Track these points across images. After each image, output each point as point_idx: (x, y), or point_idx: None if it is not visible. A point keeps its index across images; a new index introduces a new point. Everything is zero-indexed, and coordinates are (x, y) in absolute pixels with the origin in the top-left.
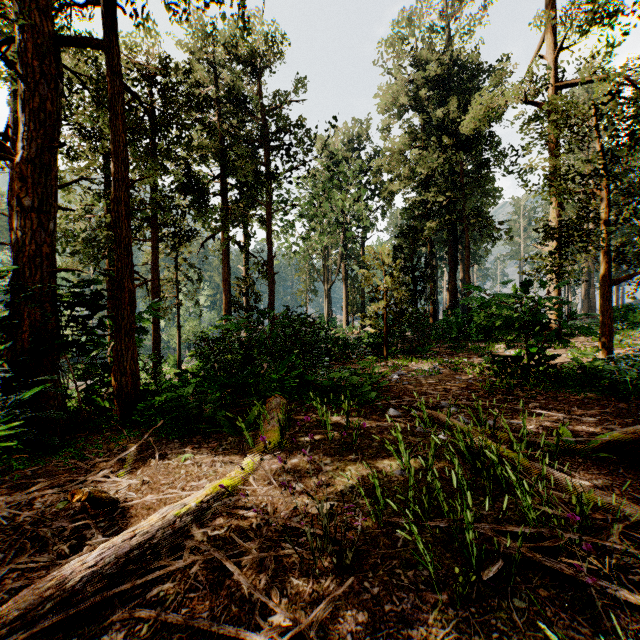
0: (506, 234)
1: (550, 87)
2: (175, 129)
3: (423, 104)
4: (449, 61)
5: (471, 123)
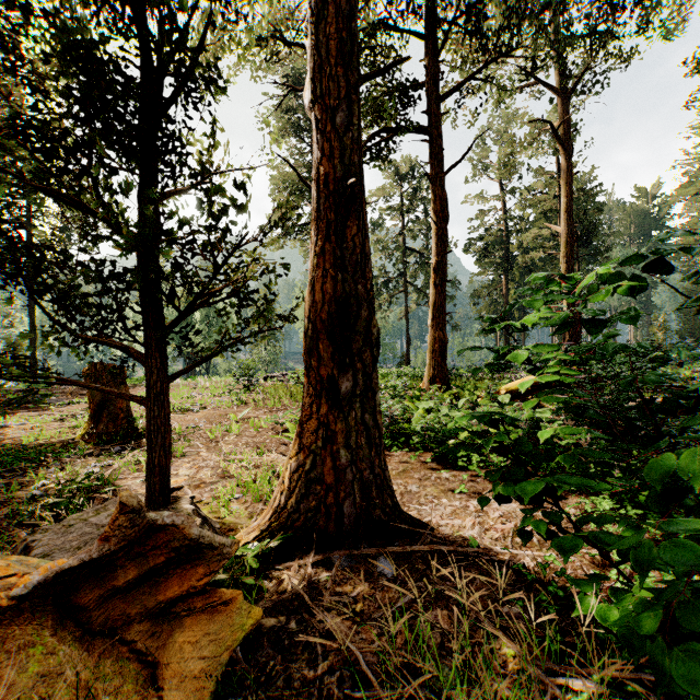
0: None
1: None
2: None
3: None
4: None
5: None
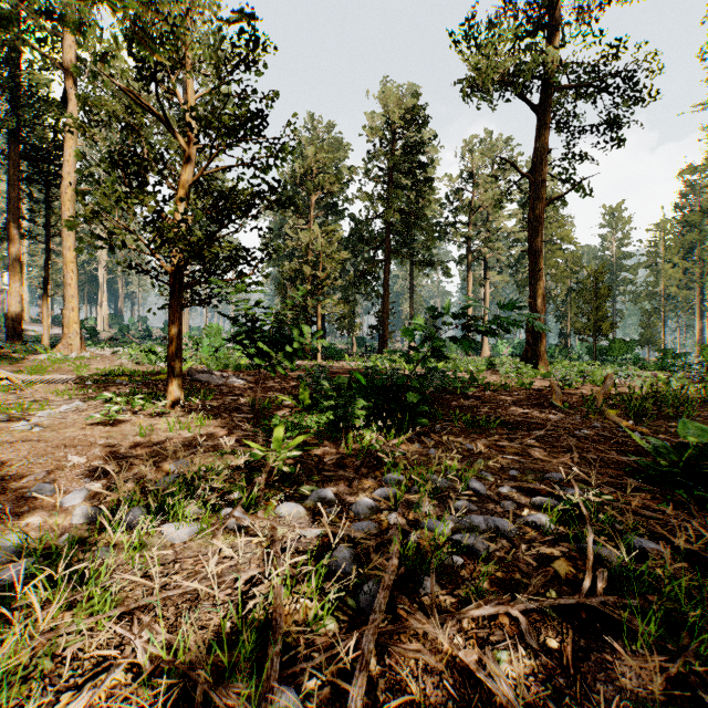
0: None
1: None
2: None
3: None
4: None
5: None
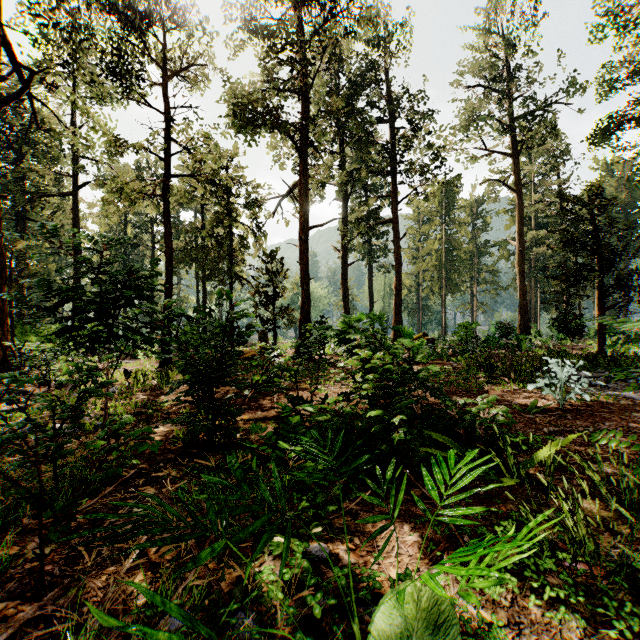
0: None
1: None
2: None
3: None
4: None
5: None
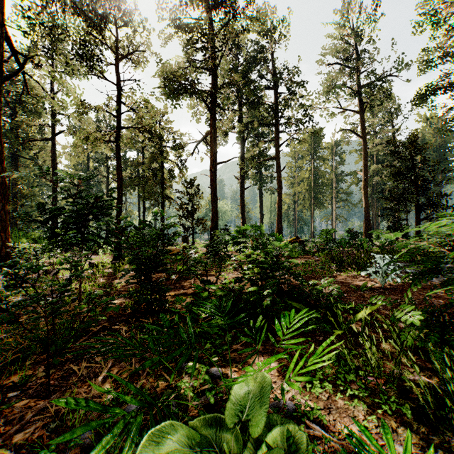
0: None
1: None
2: None
3: None
4: None
5: None
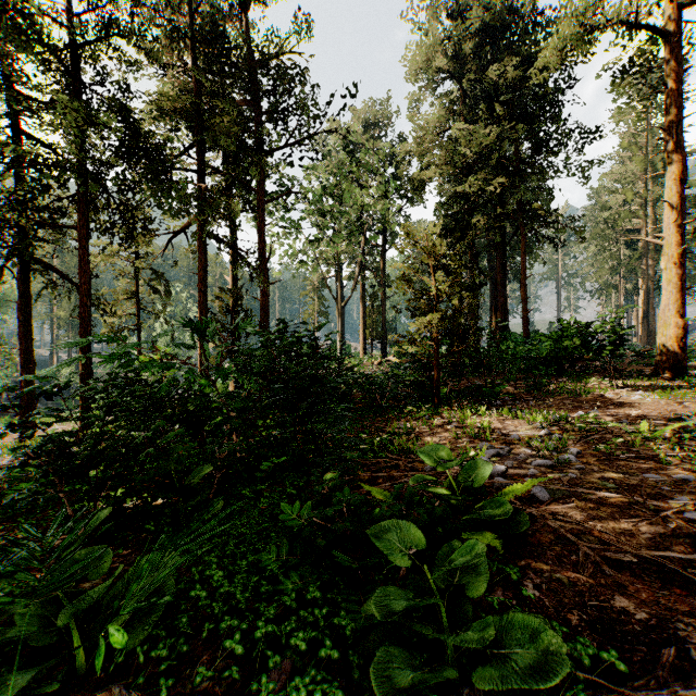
0: (578, 233)
1: (667, 6)
2: (122, 72)
3: (465, 66)
4: (499, 10)
5: (557, 51)
